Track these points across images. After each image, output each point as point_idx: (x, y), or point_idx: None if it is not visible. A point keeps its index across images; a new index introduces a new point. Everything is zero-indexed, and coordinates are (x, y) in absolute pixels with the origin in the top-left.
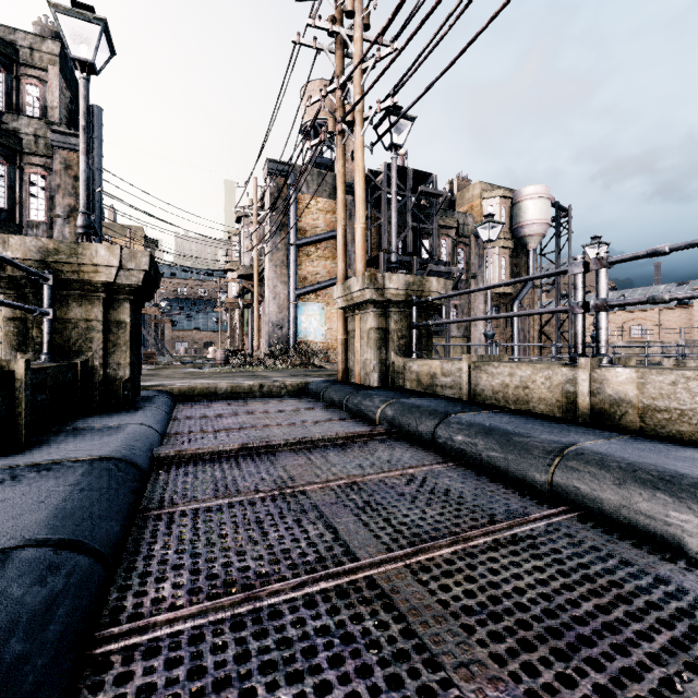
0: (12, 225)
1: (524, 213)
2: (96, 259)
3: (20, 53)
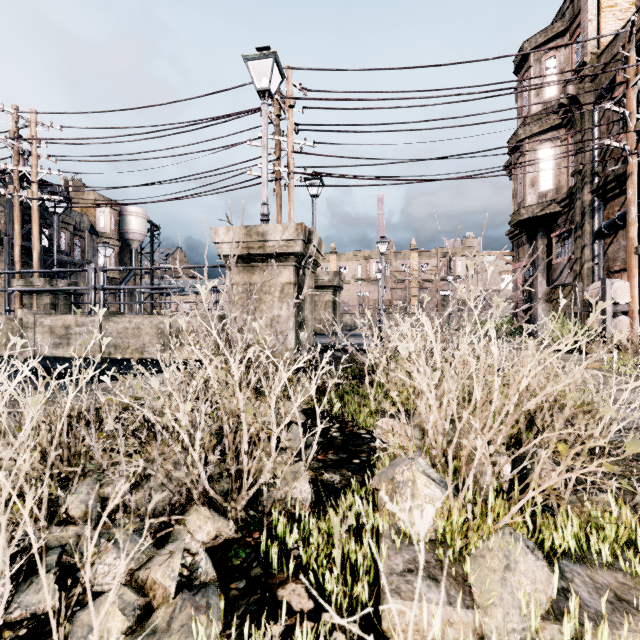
0: None
1: (129, 223)
2: None
3: None
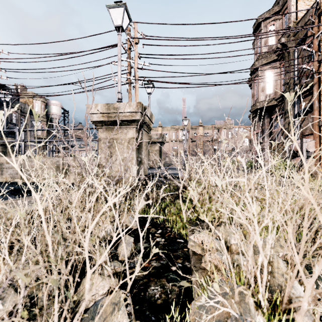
0: None
1: (51, 109)
2: None
3: None
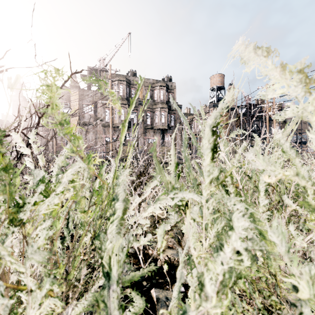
0: (170, 127)
1: None
2: (253, 142)
3: (169, 87)
